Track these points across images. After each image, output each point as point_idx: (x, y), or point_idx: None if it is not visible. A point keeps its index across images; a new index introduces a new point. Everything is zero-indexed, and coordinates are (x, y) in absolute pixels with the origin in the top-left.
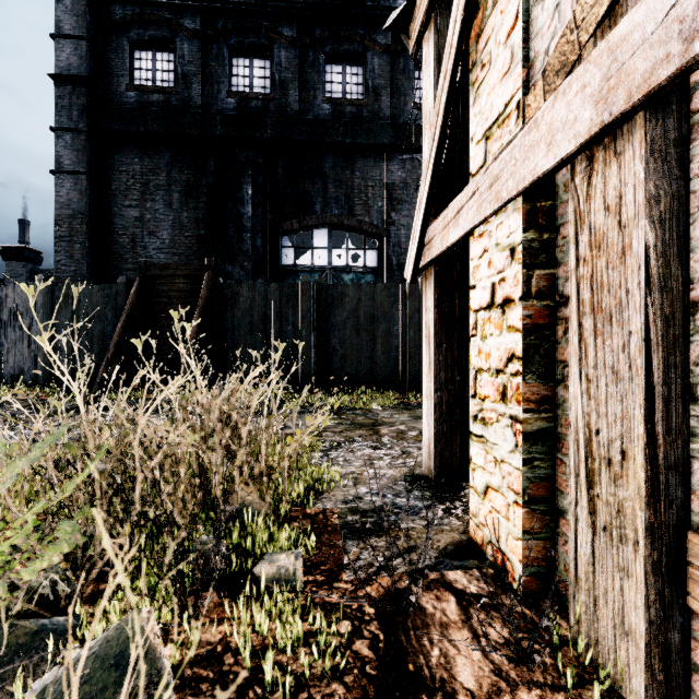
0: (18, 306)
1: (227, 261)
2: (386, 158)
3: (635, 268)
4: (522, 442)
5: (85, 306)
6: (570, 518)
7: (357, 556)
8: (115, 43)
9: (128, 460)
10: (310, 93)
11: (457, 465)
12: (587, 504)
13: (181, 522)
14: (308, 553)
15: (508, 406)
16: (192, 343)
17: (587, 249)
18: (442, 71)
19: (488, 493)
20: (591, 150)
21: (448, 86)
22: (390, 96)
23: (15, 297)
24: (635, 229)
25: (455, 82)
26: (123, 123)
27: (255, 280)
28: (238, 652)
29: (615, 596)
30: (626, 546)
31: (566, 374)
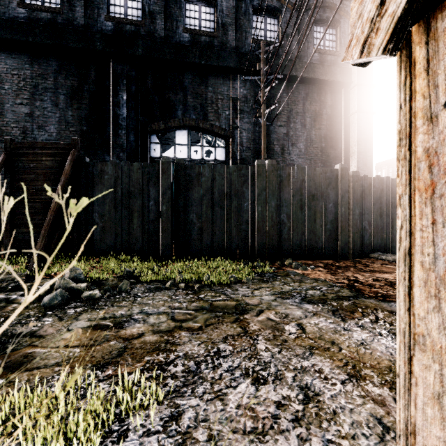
0: None
1: (106, 152)
2: (231, 78)
3: None
4: None
5: None
6: None
7: None
8: None
9: None
10: (173, 23)
11: None
12: None
13: None
14: None
15: None
16: (51, 216)
17: None
18: None
19: None
20: None
21: None
22: (235, 32)
23: None
24: None
25: None
26: (14, 33)
27: None
28: None
29: None
30: None
31: None
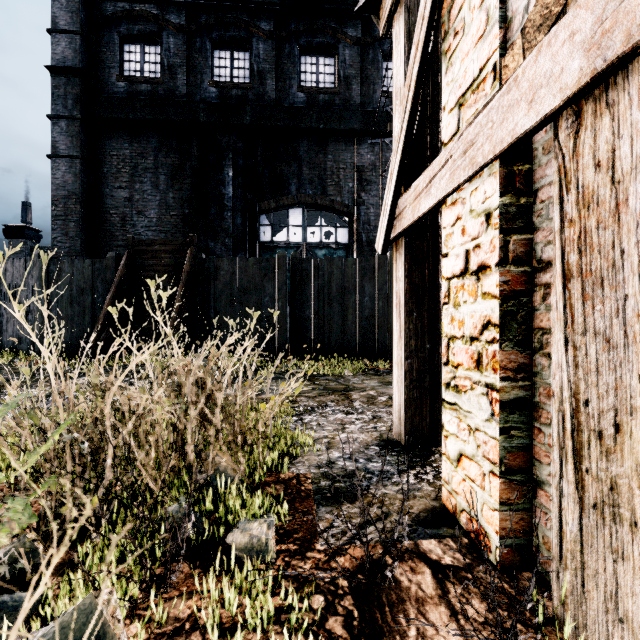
0: (16, 279)
1: (210, 238)
2: (356, 143)
3: (632, 226)
4: (499, 411)
5: (78, 279)
6: (553, 491)
7: (330, 523)
8: (106, 37)
9: (102, 427)
10: (286, 82)
11: (426, 431)
12: (573, 478)
13: (156, 488)
14: (281, 520)
15: (483, 374)
16: (176, 313)
17: (573, 209)
18: (414, 43)
19: (462, 460)
20: (578, 103)
21: (420, 57)
22: (360, 85)
23: (14, 271)
24: (632, 184)
25: (428, 52)
26: (114, 111)
27: (235, 255)
28: (207, 630)
29: (607, 579)
30: (620, 526)
31: (545, 341)
